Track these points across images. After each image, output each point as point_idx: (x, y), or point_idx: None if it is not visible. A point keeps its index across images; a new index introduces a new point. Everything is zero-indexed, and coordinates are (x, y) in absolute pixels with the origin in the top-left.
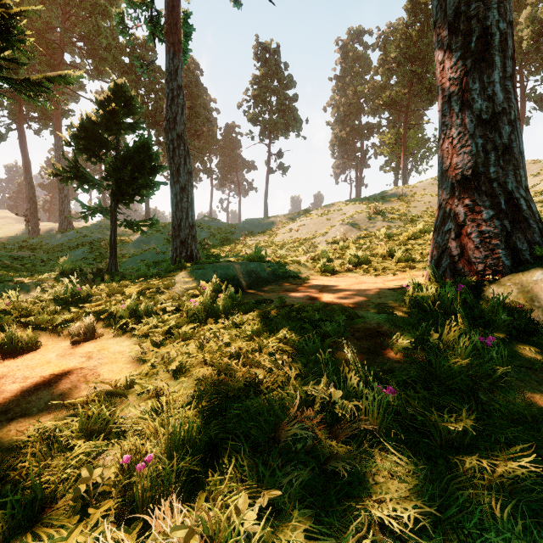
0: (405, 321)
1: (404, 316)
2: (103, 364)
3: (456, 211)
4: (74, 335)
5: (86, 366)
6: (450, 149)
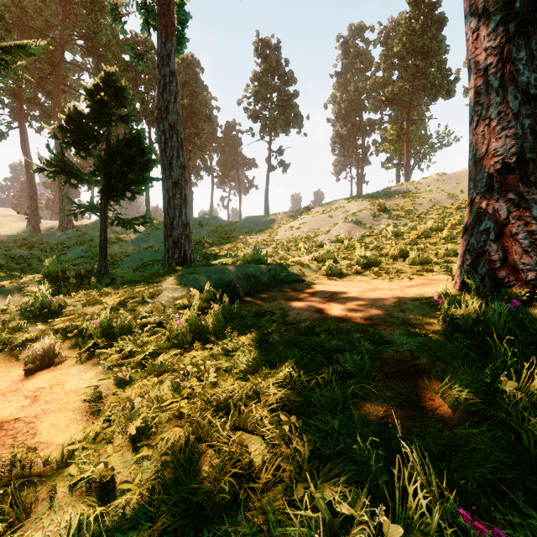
0: (447, 350)
1: (441, 339)
2: (47, 412)
3: (496, 207)
4: (28, 362)
5: (24, 415)
6: (486, 133)
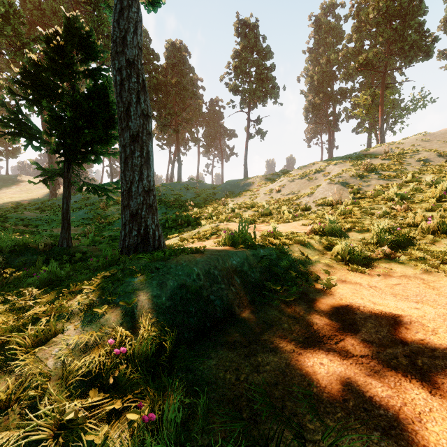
0: None
1: None
2: None
3: None
4: None
5: None
6: None
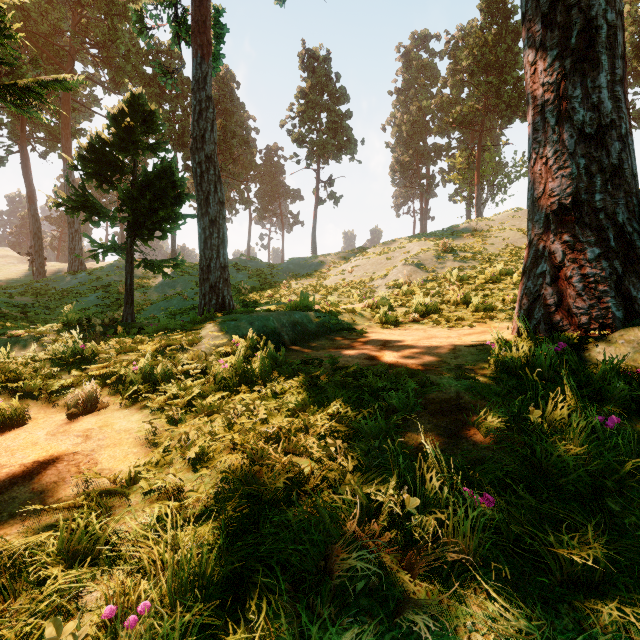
0: (491, 390)
1: (489, 382)
2: (103, 447)
3: (552, 249)
4: (71, 406)
5: (81, 449)
6: (543, 172)
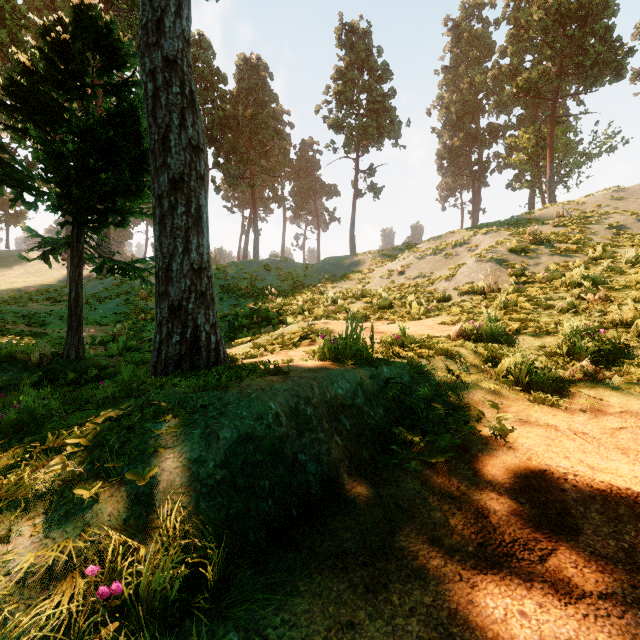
0: None
1: None
2: None
3: None
4: None
5: None
6: None
